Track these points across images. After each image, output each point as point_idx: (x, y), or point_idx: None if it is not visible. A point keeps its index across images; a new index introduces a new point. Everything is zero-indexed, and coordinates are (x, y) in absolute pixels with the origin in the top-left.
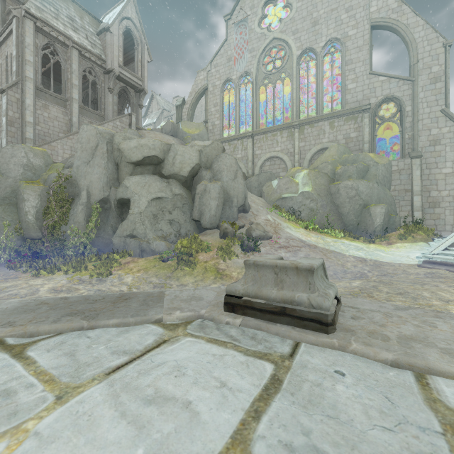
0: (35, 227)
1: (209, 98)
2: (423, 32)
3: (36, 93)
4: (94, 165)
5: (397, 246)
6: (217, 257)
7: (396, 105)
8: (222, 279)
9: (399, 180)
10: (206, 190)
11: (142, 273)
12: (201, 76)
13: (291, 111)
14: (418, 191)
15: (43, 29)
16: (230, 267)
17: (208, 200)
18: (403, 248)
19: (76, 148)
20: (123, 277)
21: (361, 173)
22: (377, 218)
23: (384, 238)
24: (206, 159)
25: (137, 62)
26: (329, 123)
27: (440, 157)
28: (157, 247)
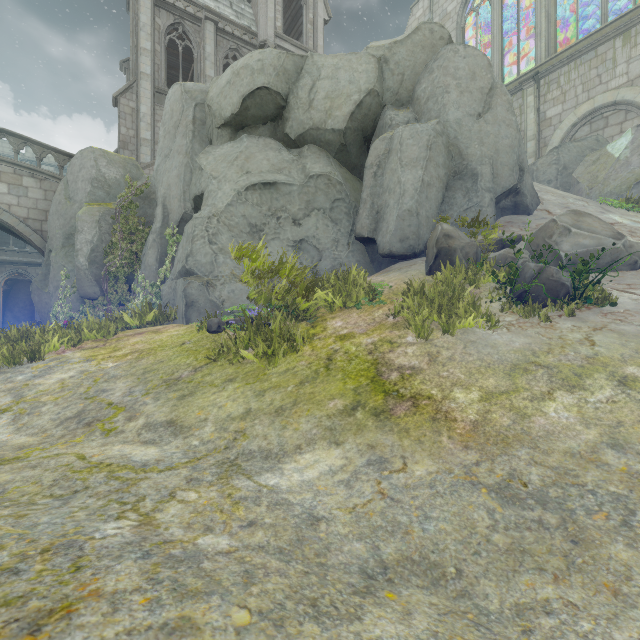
0: (88, 277)
1: None
2: None
3: (158, 99)
4: (174, 153)
5: None
6: (395, 323)
7: None
8: (382, 422)
9: None
10: (390, 149)
11: (124, 361)
12: (417, 11)
13: None
14: None
15: (166, 1)
16: (447, 363)
17: (396, 171)
18: None
19: (160, 136)
20: (55, 369)
21: None
22: None
23: None
24: (399, 81)
25: (306, 25)
26: None
27: None
28: (233, 297)
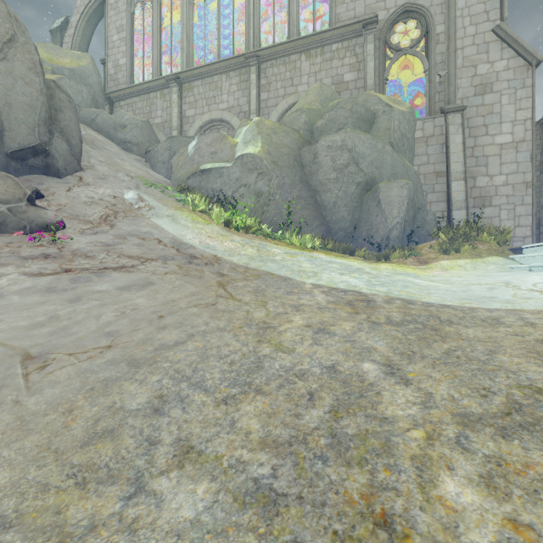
0: None
1: (109, 18)
2: None
3: None
4: None
5: (443, 266)
6: None
7: (420, 24)
8: None
9: (426, 155)
10: None
11: None
12: None
13: (247, 37)
14: (459, 172)
15: None
16: None
17: None
18: (460, 270)
19: None
20: None
21: (361, 125)
22: (394, 208)
23: (409, 251)
24: None
25: None
26: (309, 56)
27: (493, 114)
28: None
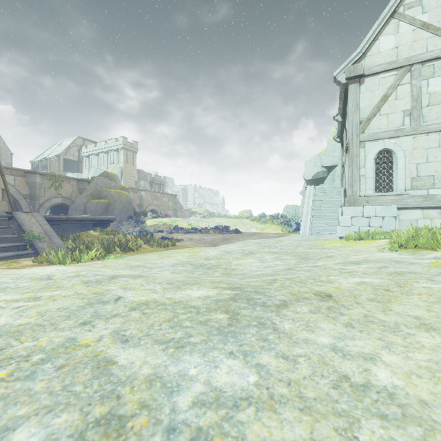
0: None
1: None
2: (4, 145)
3: None
4: None
5: None
6: None
7: None
8: None
9: None
10: None
11: None
12: None
13: None
14: None
15: None
16: None
17: None
18: None
19: None
20: None
21: None
22: None
23: None
24: None
25: None
26: None
27: None
28: None
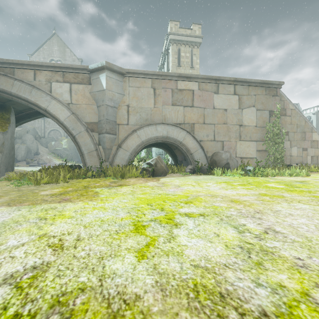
0: None
1: None
2: None
3: None
4: None
5: None
6: None
7: None
8: None
9: None
10: (19, 147)
11: None
12: None
13: None
14: None
15: None
16: None
17: (21, 151)
18: None
19: None
20: None
21: None
22: None
23: None
24: (19, 135)
25: None
26: None
27: None
28: None
